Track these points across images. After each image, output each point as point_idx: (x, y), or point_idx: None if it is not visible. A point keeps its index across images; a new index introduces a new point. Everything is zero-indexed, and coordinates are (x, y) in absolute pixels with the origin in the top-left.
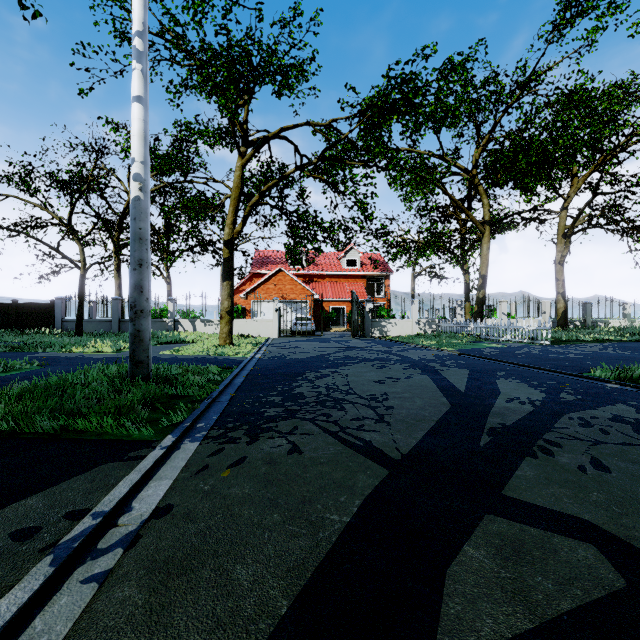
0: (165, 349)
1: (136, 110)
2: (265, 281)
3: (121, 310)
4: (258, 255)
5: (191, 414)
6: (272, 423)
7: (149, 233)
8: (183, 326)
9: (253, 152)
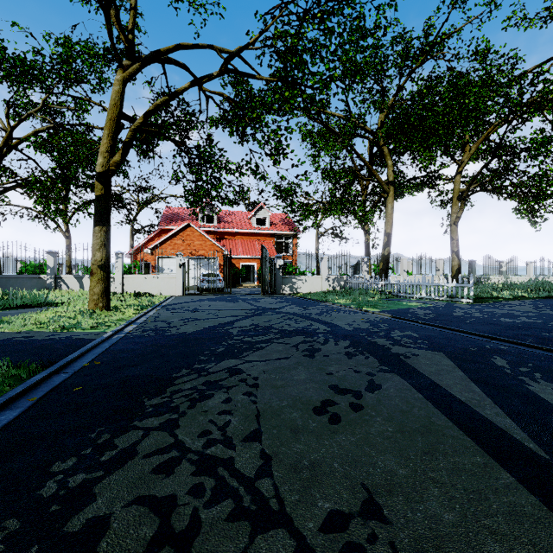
0: None
1: None
2: (172, 236)
3: None
4: (168, 211)
5: None
6: None
7: None
8: (67, 284)
9: (139, 65)
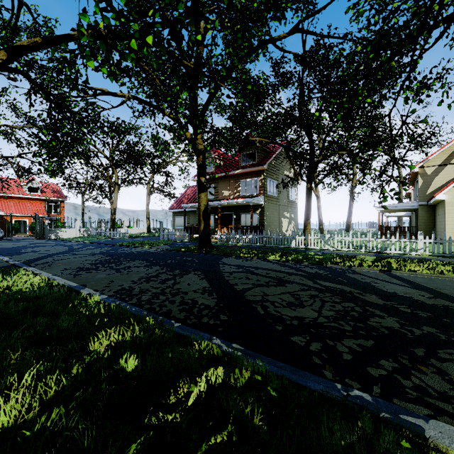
0: None
1: None
2: None
3: None
4: None
5: None
6: (21, 254)
7: None
8: None
9: None
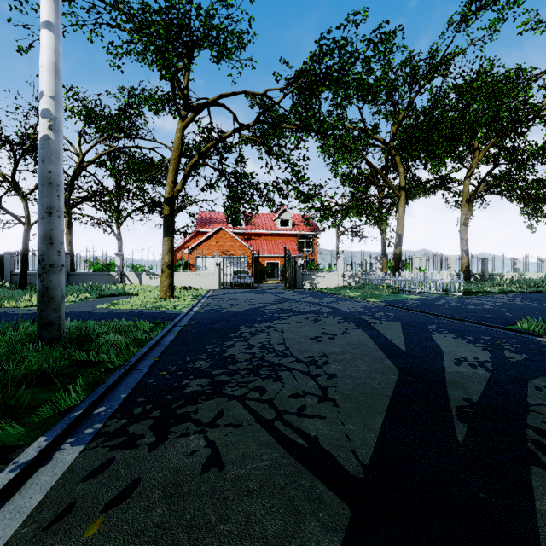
0: (104, 302)
1: (45, 37)
2: (207, 238)
3: (72, 264)
4: (202, 215)
5: (91, 393)
6: (191, 405)
7: (62, 178)
8: (129, 279)
9: (193, 116)
